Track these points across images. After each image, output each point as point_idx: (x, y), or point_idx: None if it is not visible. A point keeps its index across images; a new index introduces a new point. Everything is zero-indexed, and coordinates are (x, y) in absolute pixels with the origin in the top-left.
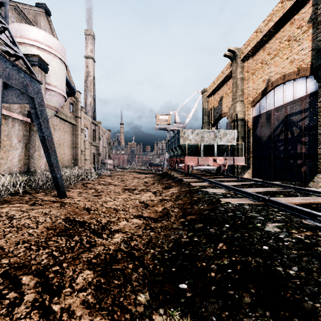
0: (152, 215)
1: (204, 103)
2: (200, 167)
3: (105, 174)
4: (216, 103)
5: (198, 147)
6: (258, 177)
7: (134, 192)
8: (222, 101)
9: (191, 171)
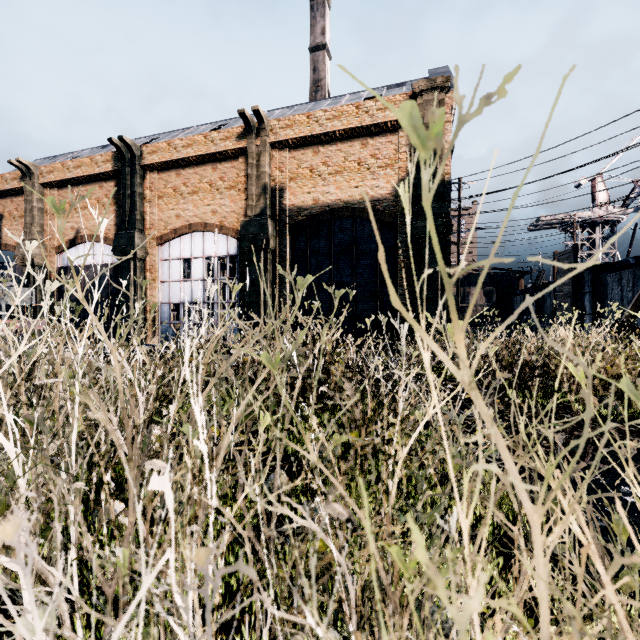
0: None
1: None
2: None
3: None
4: None
5: None
6: None
7: None
8: (2, 222)
9: None
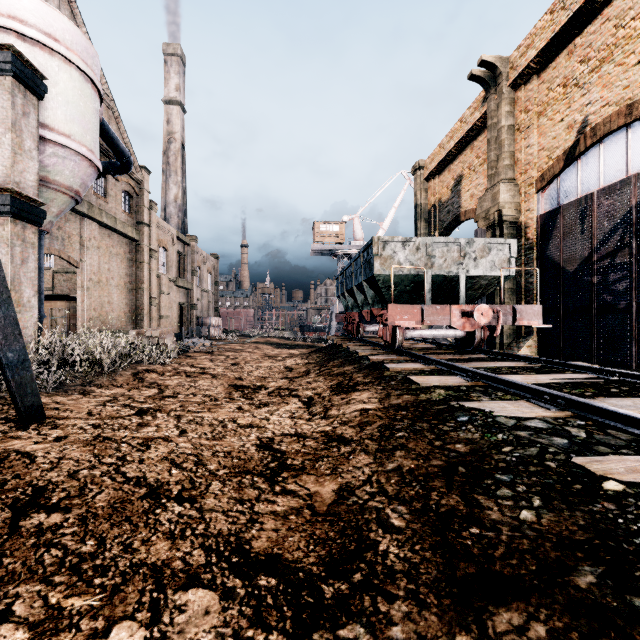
0: (291, 543)
1: (419, 193)
2: (423, 333)
3: (199, 349)
4: (446, 192)
5: (419, 283)
6: (553, 357)
7: (255, 397)
8: (461, 185)
9: (400, 342)
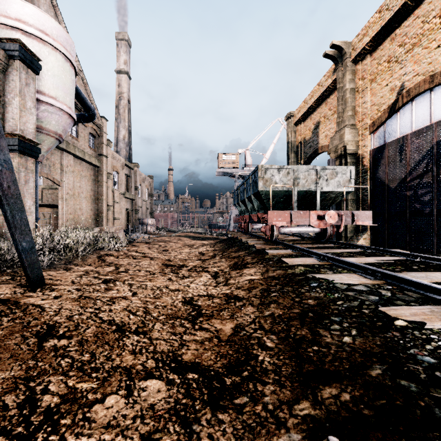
0: (206, 356)
1: (290, 134)
2: (292, 229)
3: (140, 240)
4: (308, 133)
5: (289, 196)
6: (381, 246)
7: (179, 272)
8: (318, 128)
9: (276, 235)
